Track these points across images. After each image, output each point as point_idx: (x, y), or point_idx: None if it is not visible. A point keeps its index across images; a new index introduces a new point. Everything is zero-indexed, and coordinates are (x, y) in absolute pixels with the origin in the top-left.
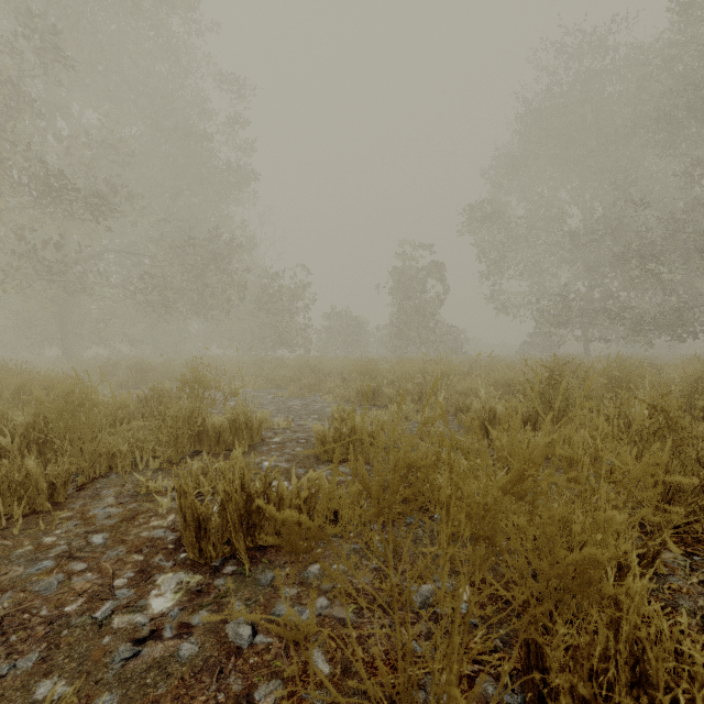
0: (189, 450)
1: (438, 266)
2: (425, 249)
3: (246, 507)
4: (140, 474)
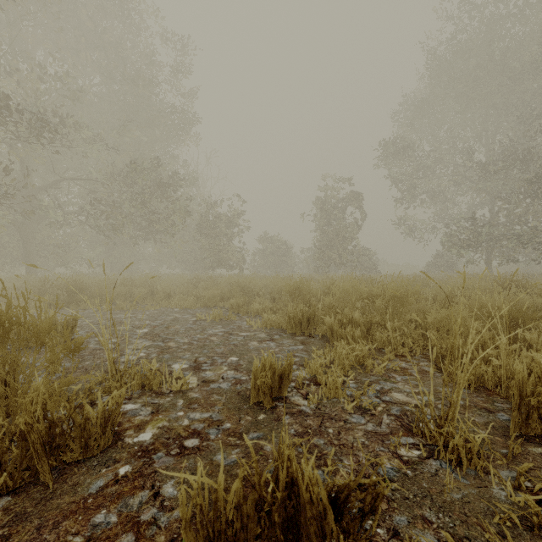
0: None
1: (356, 196)
2: (344, 181)
3: None
4: None
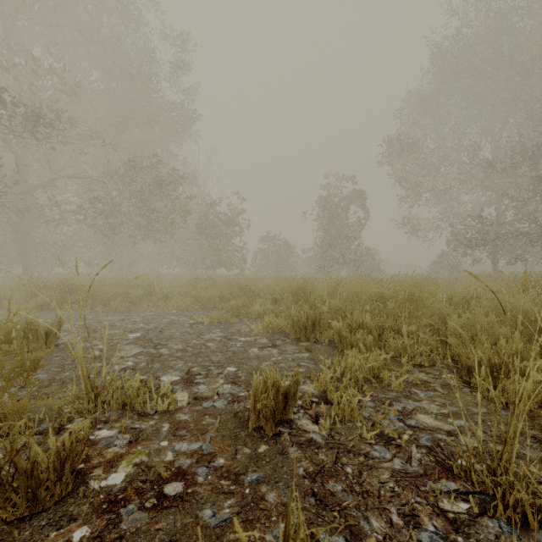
0: None
1: (359, 194)
2: (347, 179)
3: None
4: None
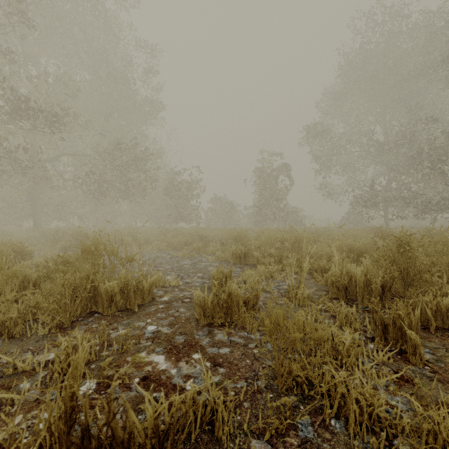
0: (85, 311)
1: (286, 167)
2: (277, 155)
3: (82, 446)
4: (24, 342)
